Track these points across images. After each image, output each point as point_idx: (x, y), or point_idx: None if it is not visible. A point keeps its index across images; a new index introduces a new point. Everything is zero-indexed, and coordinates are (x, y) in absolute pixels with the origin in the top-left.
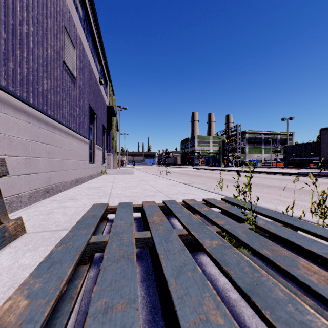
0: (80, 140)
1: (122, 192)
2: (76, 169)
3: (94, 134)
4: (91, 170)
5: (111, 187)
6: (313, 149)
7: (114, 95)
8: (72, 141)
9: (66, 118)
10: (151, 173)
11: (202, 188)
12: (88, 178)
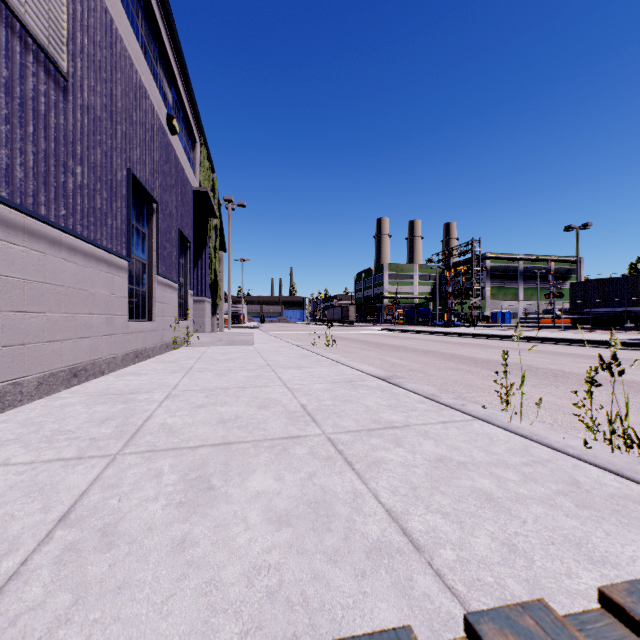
0: (90, 258)
1: (182, 422)
2: (69, 340)
3: (152, 249)
4: (140, 339)
5: (166, 394)
6: (636, 290)
7: (213, 171)
8: (48, 256)
9: (19, 181)
10: (293, 342)
11: (440, 401)
12: (126, 359)
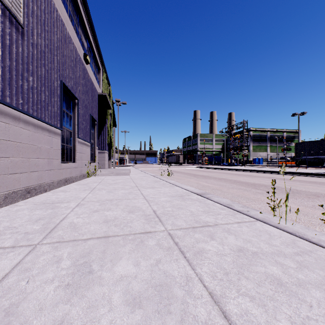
0: (37, 128)
1: (82, 221)
2: (25, 173)
3: (75, 124)
4: (68, 172)
5: (77, 203)
6: None
7: (109, 85)
8: (11, 125)
9: None
10: (150, 174)
11: (233, 208)
12: (59, 183)
